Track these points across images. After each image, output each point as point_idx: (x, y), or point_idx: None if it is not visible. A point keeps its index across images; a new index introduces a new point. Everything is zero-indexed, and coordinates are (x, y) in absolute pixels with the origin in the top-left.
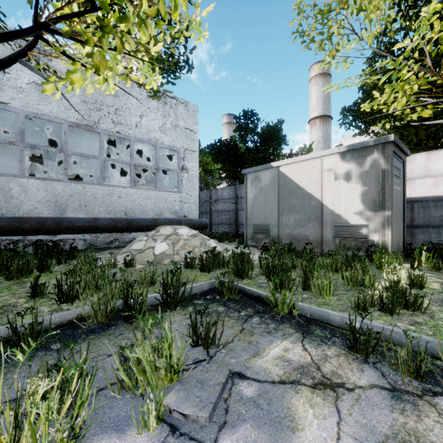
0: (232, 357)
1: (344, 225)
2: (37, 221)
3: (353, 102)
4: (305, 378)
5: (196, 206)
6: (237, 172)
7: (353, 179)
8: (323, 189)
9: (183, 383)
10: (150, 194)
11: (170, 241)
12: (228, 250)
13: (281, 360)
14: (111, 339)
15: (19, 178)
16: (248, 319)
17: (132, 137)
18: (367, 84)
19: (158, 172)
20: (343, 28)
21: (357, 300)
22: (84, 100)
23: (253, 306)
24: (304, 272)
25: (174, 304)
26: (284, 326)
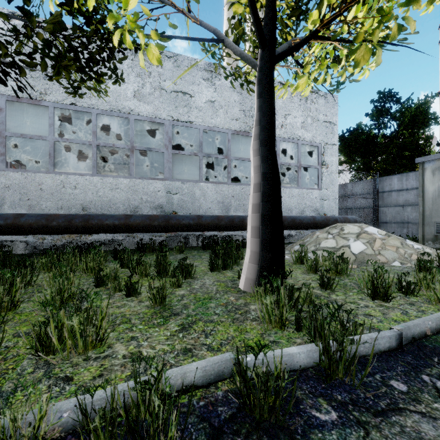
0: None
1: None
2: (228, 218)
3: None
4: None
5: (335, 203)
6: (369, 164)
7: None
8: None
9: None
10: (293, 192)
11: (364, 240)
12: None
13: None
14: None
15: (199, 183)
16: None
17: (278, 137)
18: None
19: (299, 170)
20: None
21: None
22: (242, 109)
23: None
24: None
25: None
26: None
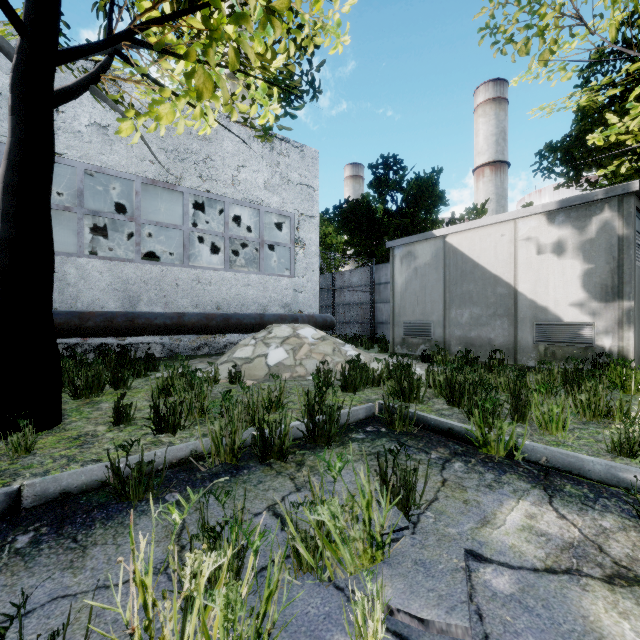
0: (448, 525)
1: (553, 323)
2: (104, 317)
3: (565, 135)
4: (587, 566)
5: (315, 297)
6: (372, 247)
7: (568, 252)
8: (518, 268)
9: (392, 564)
10: (251, 279)
11: (289, 346)
12: (380, 360)
13: (530, 532)
14: (249, 489)
15: (76, 258)
16: (445, 464)
17: (227, 198)
18: (589, 106)
19: (262, 248)
20: (562, 16)
21: (619, 439)
22: (162, 147)
23: (445, 445)
24: (512, 393)
25: (325, 438)
26: (509, 477)
